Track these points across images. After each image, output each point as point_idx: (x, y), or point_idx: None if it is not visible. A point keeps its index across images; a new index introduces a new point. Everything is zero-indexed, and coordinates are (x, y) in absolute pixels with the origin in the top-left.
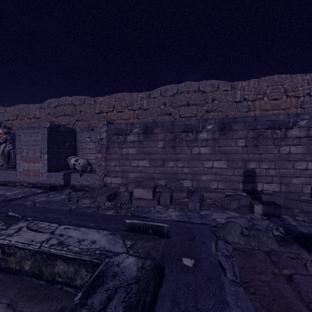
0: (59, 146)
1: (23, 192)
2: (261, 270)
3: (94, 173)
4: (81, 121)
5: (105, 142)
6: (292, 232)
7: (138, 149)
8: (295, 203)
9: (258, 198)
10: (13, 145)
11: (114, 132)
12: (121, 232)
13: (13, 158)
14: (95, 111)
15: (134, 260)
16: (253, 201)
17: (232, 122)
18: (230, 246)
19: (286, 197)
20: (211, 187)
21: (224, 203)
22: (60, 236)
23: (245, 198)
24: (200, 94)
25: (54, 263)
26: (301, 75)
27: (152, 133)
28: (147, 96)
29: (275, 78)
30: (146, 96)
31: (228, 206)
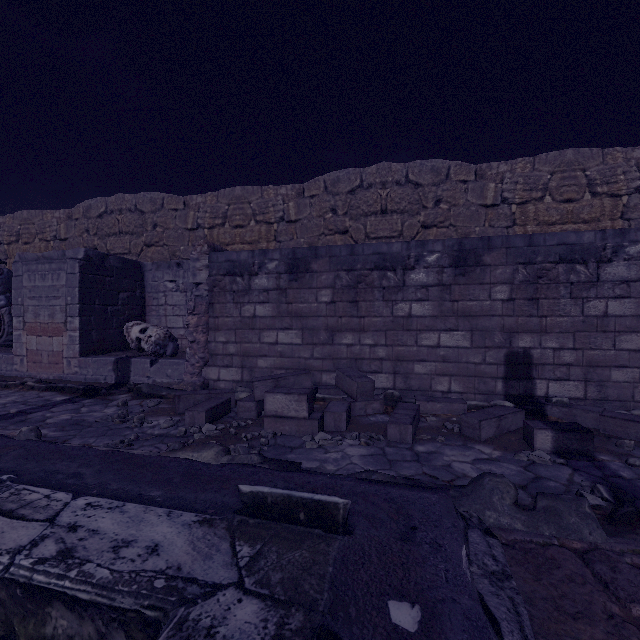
0: (107, 301)
1: (24, 400)
2: (578, 608)
3: (182, 358)
4: (156, 247)
5: (204, 290)
6: (629, 498)
7: (276, 306)
8: (623, 426)
9: (538, 414)
10: (7, 296)
11: (225, 269)
12: (228, 518)
13: (9, 326)
14: (186, 225)
15: (256, 612)
16: (532, 421)
17: (482, 248)
18: (498, 546)
19: (601, 412)
20: (435, 389)
21: (467, 426)
22: (68, 532)
23: (512, 415)
24: (410, 190)
25: (45, 611)
26: (622, 149)
27: (308, 271)
28: (298, 193)
29: (569, 155)
30: (294, 194)
31: (477, 433)
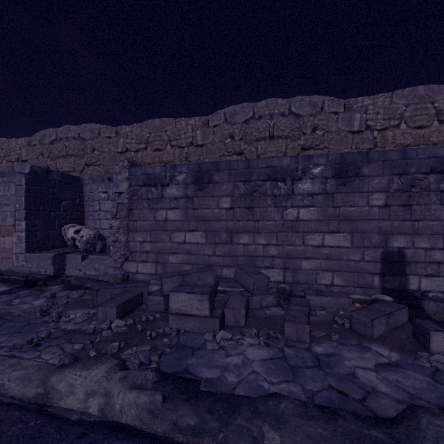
0: (50, 207)
1: None
2: None
3: (108, 254)
4: (94, 166)
5: (125, 198)
6: None
7: (184, 211)
8: None
9: (416, 307)
10: None
11: (142, 181)
12: None
13: None
14: (117, 149)
15: None
16: (422, 320)
17: (361, 161)
18: None
19: None
20: (320, 282)
21: (358, 323)
22: None
23: (398, 311)
24: (292, 120)
25: None
26: None
27: (211, 182)
28: (204, 123)
29: (421, 91)
30: (200, 124)
31: (369, 331)
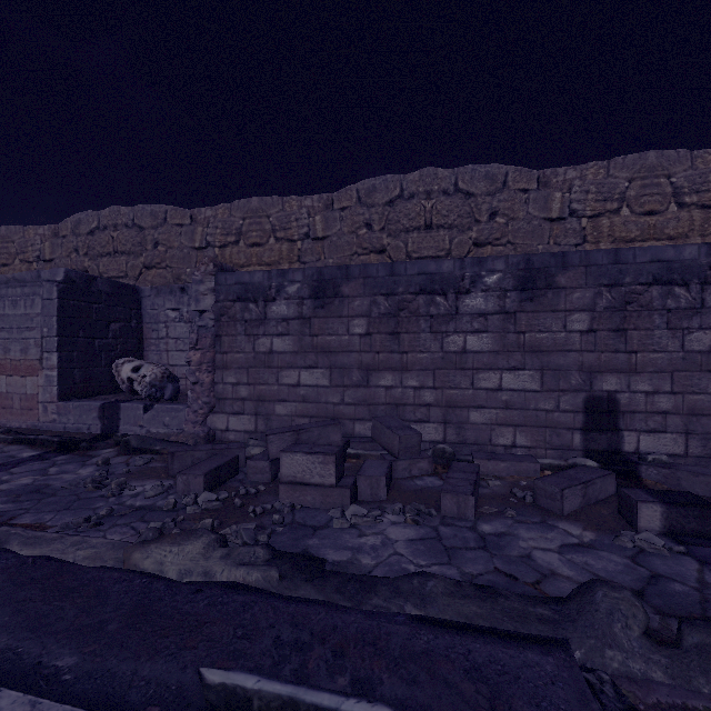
0: (94, 333)
1: None
2: None
3: (184, 402)
4: (158, 269)
5: (209, 319)
6: None
7: (298, 339)
8: None
9: (629, 476)
10: None
11: (236, 293)
12: None
13: None
14: (193, 243)
15: None
16: (631, 489)
17: (555, 266)
18: None
19: None
20: (496, 442)
21: (544, 495)
22: None
23: (601, 479)
24: (460, 201)
25: None
26: None
27: (337, 296)
28: (326, 205)
29: (651, 158)
30: (321, 206)
31: (558, 505)
